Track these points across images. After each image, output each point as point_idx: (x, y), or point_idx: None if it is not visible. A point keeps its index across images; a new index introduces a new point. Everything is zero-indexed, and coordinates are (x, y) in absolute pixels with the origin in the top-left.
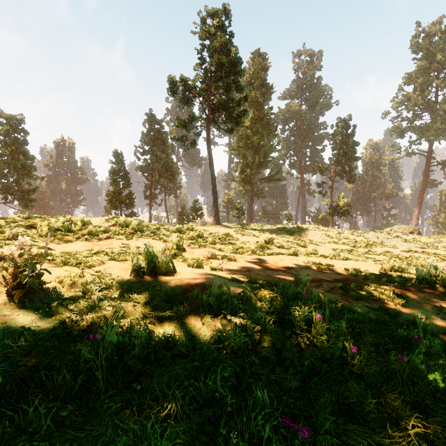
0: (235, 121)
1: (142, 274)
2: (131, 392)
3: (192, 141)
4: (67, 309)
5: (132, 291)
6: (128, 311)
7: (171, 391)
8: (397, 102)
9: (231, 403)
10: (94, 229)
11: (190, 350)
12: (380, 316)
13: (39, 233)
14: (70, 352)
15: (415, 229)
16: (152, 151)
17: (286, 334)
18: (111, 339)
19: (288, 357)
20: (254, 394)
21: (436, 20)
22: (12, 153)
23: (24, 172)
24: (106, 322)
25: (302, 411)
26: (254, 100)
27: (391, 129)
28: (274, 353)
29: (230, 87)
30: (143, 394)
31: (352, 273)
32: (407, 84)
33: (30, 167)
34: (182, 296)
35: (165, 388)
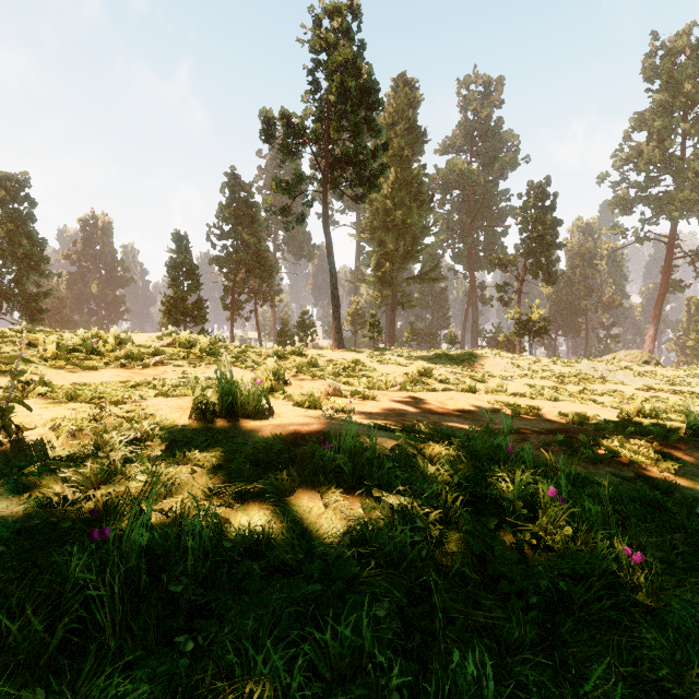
0: (367, 184)
1: (211, 415)
2: (174, 655)
3: (299, 215)
4: (59, 478)
5: (190, 445)
6: (181, 481)
7: (263, 652)
8: (622, 158)
9: (398, 684)
10: (136, 350)
11: (302, 558)
12: (645, 492)
13: (40, 353)
14: (53, 564)
15: (652, 357)
16: (236, 233)
17: (488, 524)
18: (135, 538)
19: (502, 573)
20: (454, 664)
21: (683, 29)
22: (10, 235)
23: (30, 265)
24: (132, 502)
25: (548, 695)
26: (397, 154)
27: (613, 200)
28: (472, 564)
29: (360, 128)
30: (200, 659)
31: (573, 420)
32: (637, 130)
33: (39, 257)
34: (284, 454)
35: (249, 646)
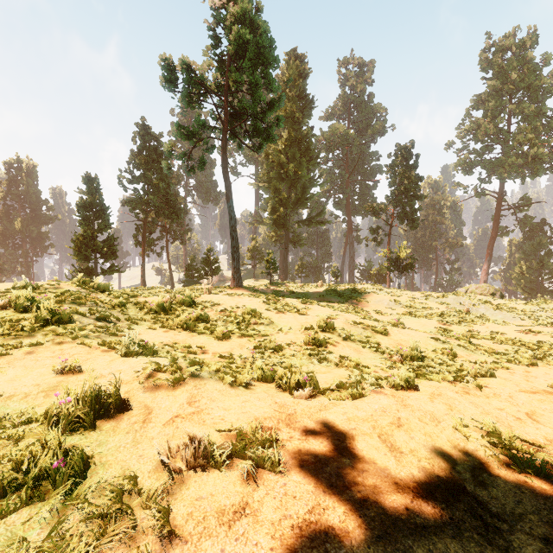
0: (264, 135)
1: None
2: None
3: (199, 160)
4: None
5: None
6: None
7: None
8: (465, 130)
9: None
10: None
11: None
12: None
13: None
14: None
15: (497, 289)
16: (146, 178)
17: None
18: None
19: None
20: None
21: (509, 32)
22: None
23: None
24: None
25: None
26: (290, 116)
27: (458, 163)
28: None
29: (257, 80)
30: None
31: None
32: (476, 108)
33: None
34: None
35: None
